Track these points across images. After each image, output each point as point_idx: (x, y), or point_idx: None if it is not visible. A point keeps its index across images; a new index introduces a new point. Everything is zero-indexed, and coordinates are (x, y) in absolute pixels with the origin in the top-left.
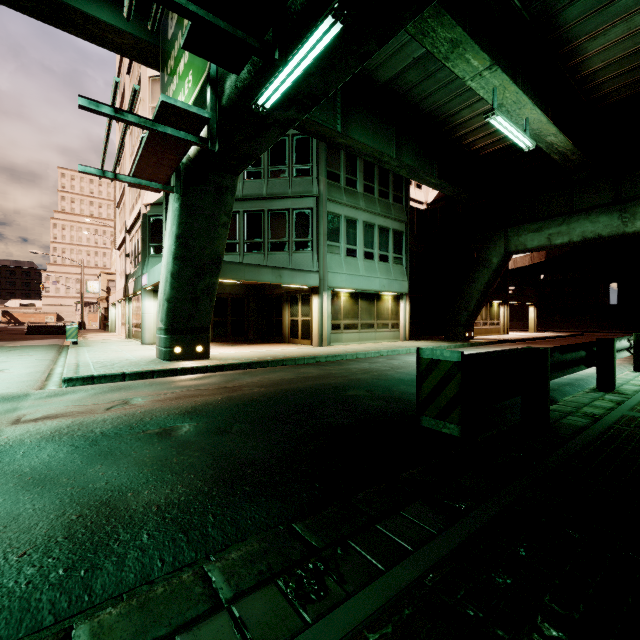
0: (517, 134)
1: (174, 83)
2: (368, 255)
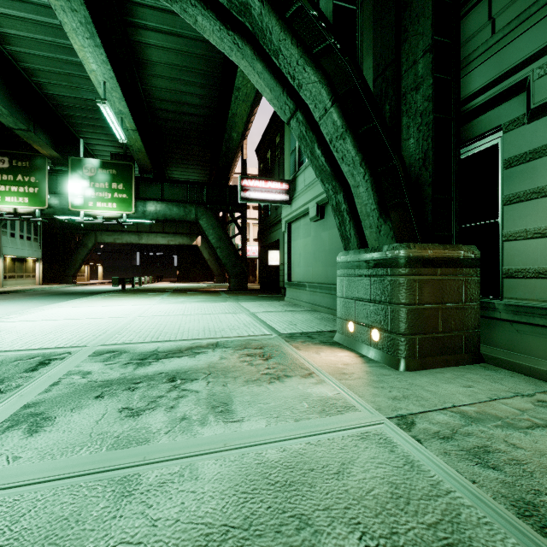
0: None
1: (2, 188)
2: (21, 236)
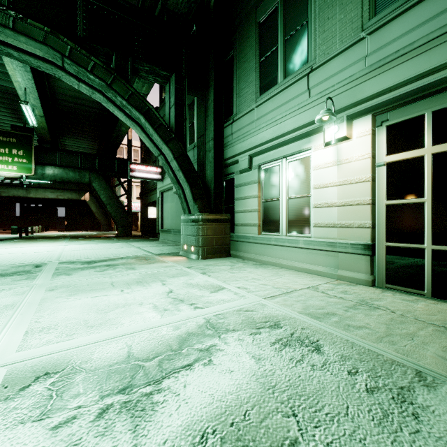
0: None
1: None
2: None
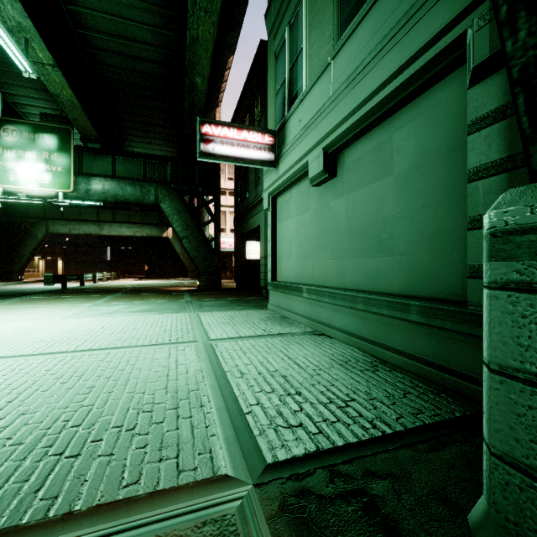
0: None
1: None
2: None
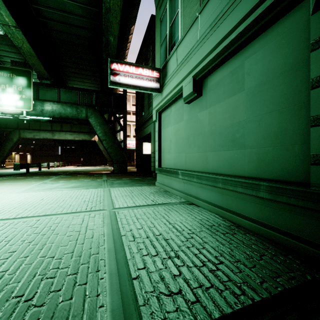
0: None
1: None
2: None
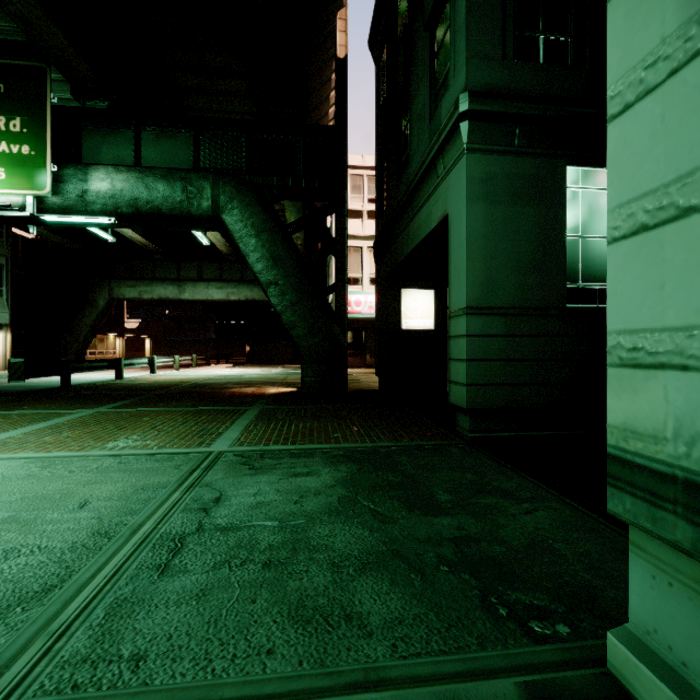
0: (101, 233)
1: None
2: None
